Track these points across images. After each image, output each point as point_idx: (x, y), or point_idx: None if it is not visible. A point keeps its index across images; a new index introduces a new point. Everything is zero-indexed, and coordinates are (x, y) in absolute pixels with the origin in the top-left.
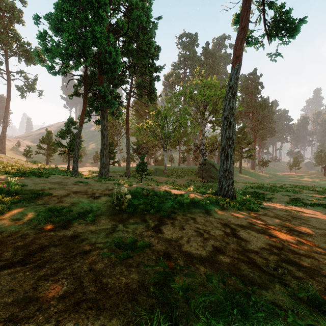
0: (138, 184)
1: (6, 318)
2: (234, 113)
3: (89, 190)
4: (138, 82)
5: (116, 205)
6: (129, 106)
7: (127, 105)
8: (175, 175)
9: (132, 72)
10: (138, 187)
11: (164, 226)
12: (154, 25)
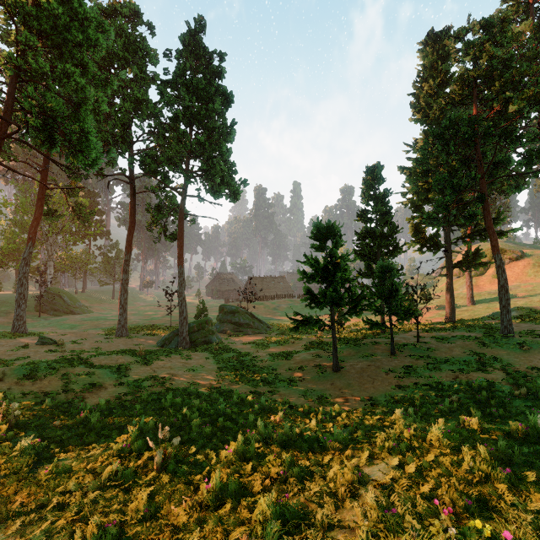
0: None
1: None
2: (27, 276)
3: None
4: None
5: None
6: None
7: None
8: None
9: None
10: None
11: None
12: None
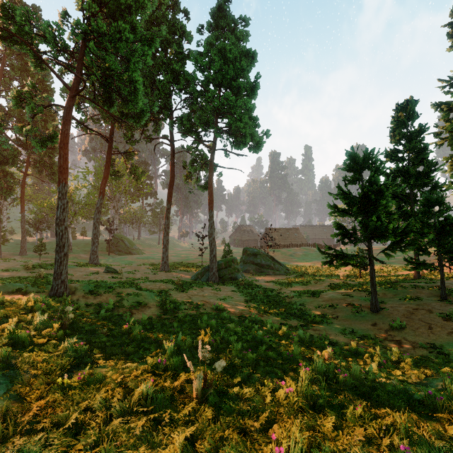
0: (36, 261)
1: (18, 275)
2: (99, 221)
3: (8, 265)
4: (37, 160)
5: (27, 268)
6: (24, 184)
7: (22, 183)
8: (82, 251)
9: (29, 152)
10: (36, 262)
11: (45, 271)
12: (56, 108)
